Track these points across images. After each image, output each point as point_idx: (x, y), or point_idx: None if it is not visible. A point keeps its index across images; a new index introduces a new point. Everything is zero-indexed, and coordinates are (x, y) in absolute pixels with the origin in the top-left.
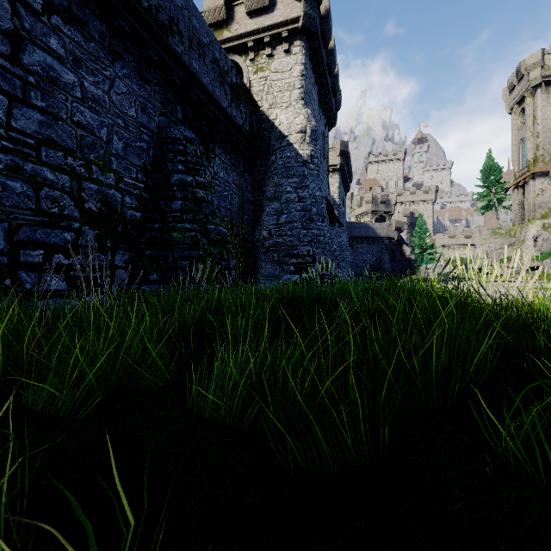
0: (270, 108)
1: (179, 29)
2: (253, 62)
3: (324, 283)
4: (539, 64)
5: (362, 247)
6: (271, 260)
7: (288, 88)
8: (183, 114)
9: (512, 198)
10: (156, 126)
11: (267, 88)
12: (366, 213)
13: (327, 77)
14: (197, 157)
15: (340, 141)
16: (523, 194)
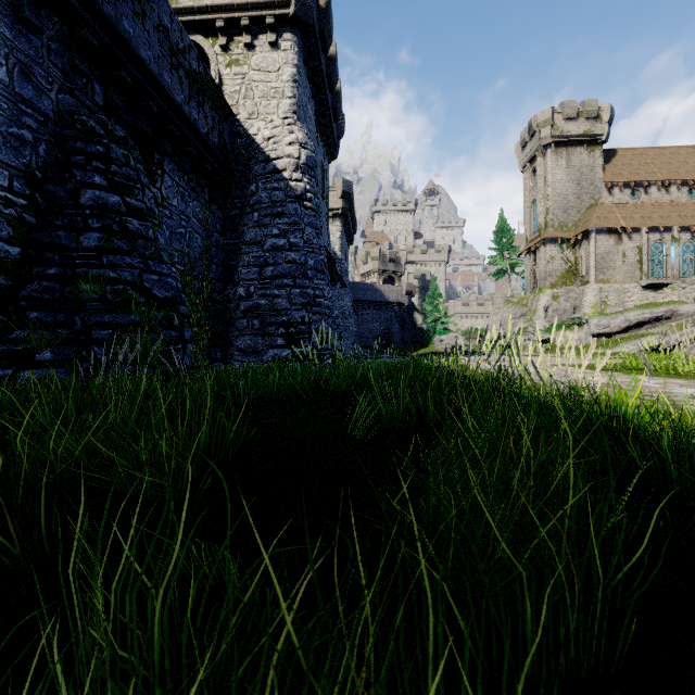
0: (250, 118)
1: None
2: (225, 50)
3: (323, 360)
4: (549, 122)
5: (369, 313)
6: (251, 329)
7: (275, 94)
8: (107, 98)
9: (524, 264)
10: (52, 106)
11: (245, 89)
12: (372, 272)
13: (327, 92)
14: (129, 168)
15: (342, 180)
16: (534, 260)
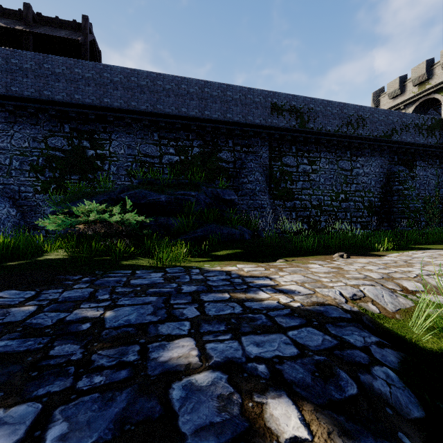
0: None
1: (396, 130)
2: None
3: None
4: None
5: None
6: None
7: None
8: (398, 158)
9: None
10: (385, 170)
11: None
12: None
13: None
14: (404, 177)
15: None
16: None
